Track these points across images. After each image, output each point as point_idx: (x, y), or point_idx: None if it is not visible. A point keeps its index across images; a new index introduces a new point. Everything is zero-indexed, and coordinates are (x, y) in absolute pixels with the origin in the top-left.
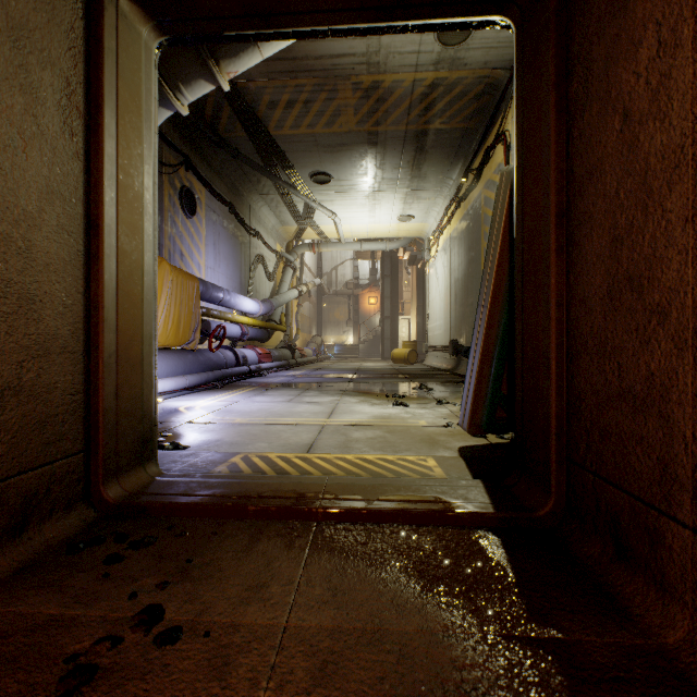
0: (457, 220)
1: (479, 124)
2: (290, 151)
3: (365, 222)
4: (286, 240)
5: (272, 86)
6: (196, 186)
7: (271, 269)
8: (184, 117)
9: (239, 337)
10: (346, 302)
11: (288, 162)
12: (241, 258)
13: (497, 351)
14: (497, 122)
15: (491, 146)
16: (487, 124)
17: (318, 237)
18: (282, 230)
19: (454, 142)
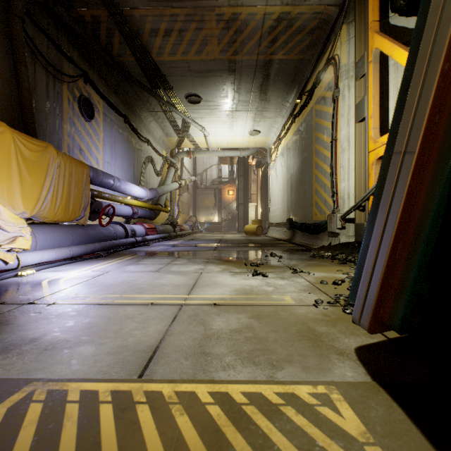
0: (293, 131)
1: (312, 56)
2: (169, 76)
3: (226, 135)
4: (170, 148)
5: (152, 14)
6: (94, 97)
7: (159, 168)
8: (80, 36)
9: (130, 215)
10: (213, 193)
11: (168, 84)
12: (134, 157)
13: (429, 219)
14: (327, 51)
15: (322, 69)
16: (318, 54)
17: (193, 147)
18: (167, 140)
19: (292, 71)
